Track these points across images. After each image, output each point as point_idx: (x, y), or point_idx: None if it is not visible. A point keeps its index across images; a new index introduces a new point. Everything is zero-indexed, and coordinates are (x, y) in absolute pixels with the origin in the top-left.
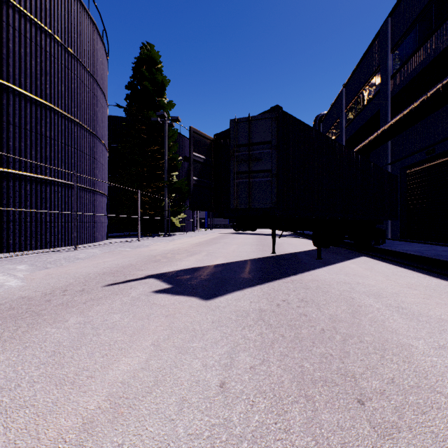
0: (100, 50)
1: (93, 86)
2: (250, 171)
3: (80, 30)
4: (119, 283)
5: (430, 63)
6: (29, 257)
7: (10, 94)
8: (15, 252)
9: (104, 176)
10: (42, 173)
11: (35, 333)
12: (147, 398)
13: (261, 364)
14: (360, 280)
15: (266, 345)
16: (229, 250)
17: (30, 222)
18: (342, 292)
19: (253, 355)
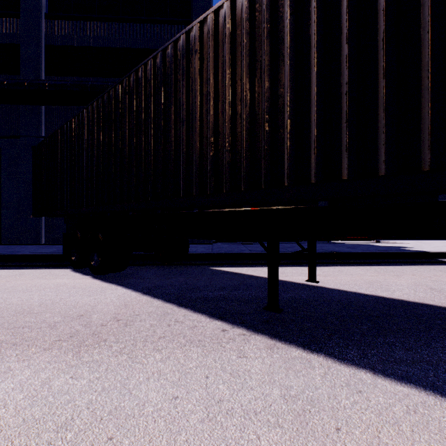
0: None
1: None
2: None
3: None
4: None
5: (120, 49)
6: None
7: None
8: None
9: None
10: None
11: None
12: None
13: None
14: (399, 283)
15: None
16: None
17: None
18: None
19: None
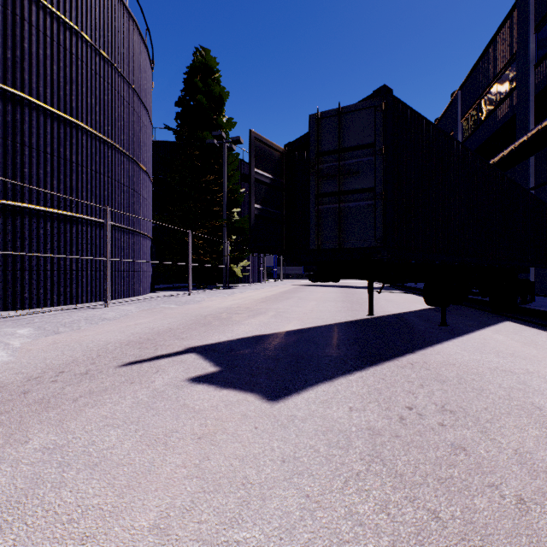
0: (142, 54)
1: (132, 99)
2: (341, 192)
3: (115, 27)
4: (143, 360)
5: None
6: (43, 316)
7: (26, 107)
8: (32, 309)
9: (147, 213)
10: (66, 209)
11: None
12: None
13: None
14: (529, 366)
15: None
16: (306, 309)
17: (51, 270)
18: (511, 393)
19: None
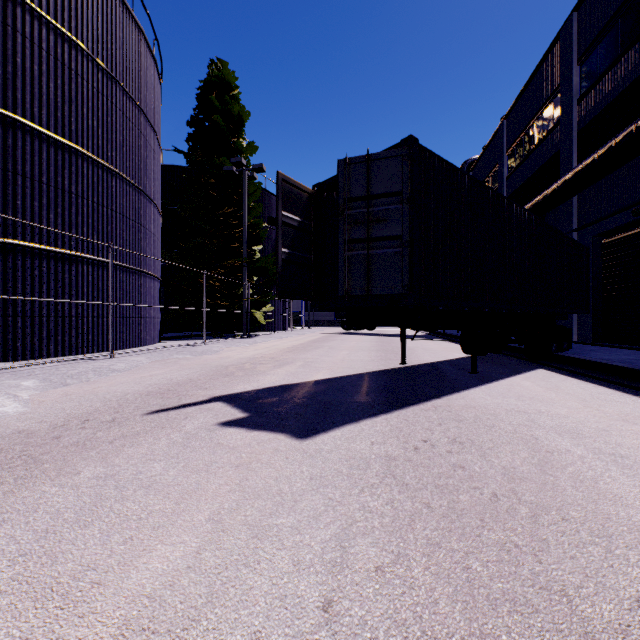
0: (149, 68)
1: (139, 120)
2: (370, 239)
3: (120, 39)
4: (169, 409)
5: None
6: (42, 368)
7: (18, 130)
8: (25, 360)
9: (156, 250)
10: (64, 246)
11: (23, 495)
12: (190, 633)
13: (395, 562)
14: (543, 407)
15: (401, 524)
16: (337, 359)
17: (47, 316)
18: (517, 428)
19: (379, 543)
